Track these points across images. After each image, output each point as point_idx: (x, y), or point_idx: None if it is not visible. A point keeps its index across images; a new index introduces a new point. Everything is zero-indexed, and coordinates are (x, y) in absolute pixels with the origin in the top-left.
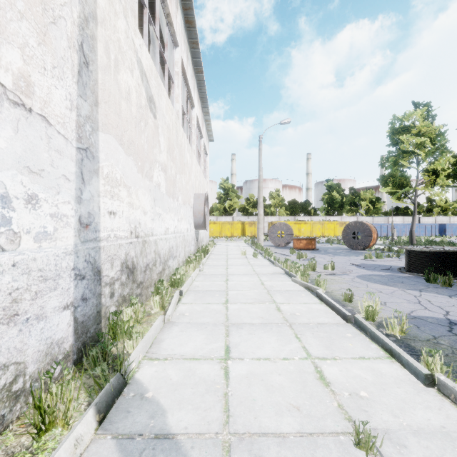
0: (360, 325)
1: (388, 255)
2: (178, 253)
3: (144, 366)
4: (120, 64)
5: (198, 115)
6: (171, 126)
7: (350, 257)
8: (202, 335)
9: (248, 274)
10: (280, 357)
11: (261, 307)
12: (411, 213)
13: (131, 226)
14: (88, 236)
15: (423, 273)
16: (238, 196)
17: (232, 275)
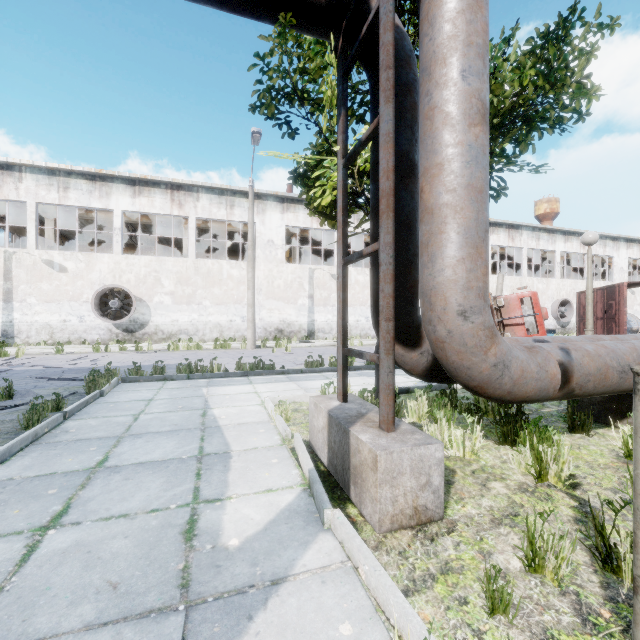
0: None
1: None
2: None
3: None
4: None
5: None
6: None
7: None
8: None
9: None
10: None
11: None
12: None
13: None
14: None
15: None
16: None
17: None
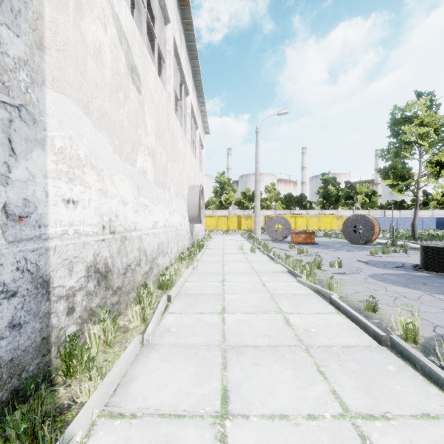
0: (403, 351)
1: (394, 250)
2: (169, 249)
3: (98, 432)
4: (85, 9)
5: (193, 103)
6: (161, 108)
7: (354, 252)
8: (190, 367)
9: (246, 273)
10: (304, 413)
11: (266, 319)
12: (407, 207)
13: (104, 218)
14: (23, 233)
15: (443, 272)
16: (234, 189)
17: (229, 273)
